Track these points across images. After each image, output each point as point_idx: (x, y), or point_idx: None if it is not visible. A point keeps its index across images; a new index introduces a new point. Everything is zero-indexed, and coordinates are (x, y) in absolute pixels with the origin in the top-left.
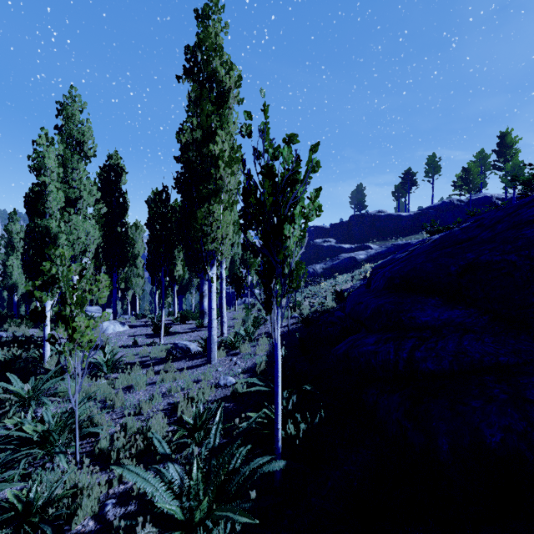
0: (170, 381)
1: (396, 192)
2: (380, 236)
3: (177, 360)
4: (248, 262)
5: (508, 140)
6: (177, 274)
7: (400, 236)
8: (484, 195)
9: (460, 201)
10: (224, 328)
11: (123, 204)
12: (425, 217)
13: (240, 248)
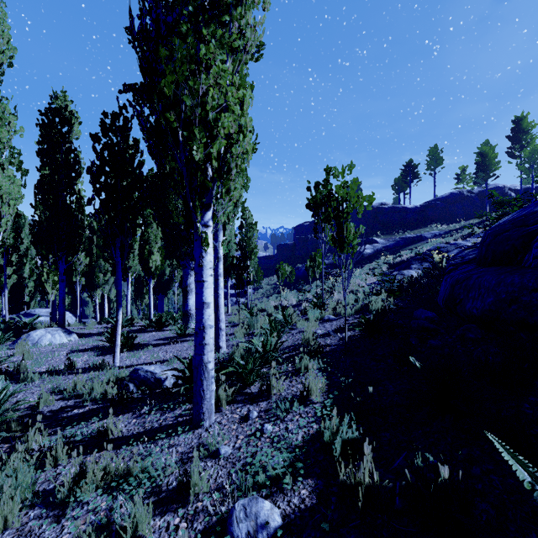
0: (97, 489)
1: (397, 185)
2: (384, 230)
3: (132, 409)
4: (247, 248)
5: (524, 125)
6: (153, 264)
7: (406, 229)
8: (496, 186)
9: (470, 192)
10: (222, 339)
11: (74, 164)
12: (432, 209)
13: (234, 235)
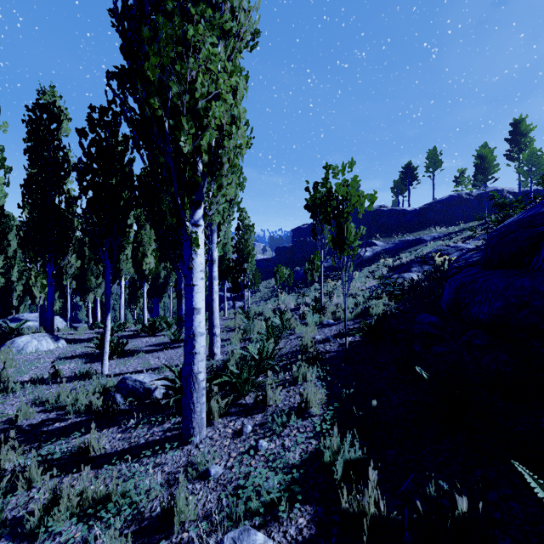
0: (72, 517)
1: (396, 188)
2: (384, 233)
3: (118, 422)
4: (244, 250)
5: (522, 128)
6: (146, 267)
7: (406, 232)
8: (494, 188)
9: (468, 195)
10: (216, 345)
11: (63, 163)
12: (431, 212)
13: (231, 237)
